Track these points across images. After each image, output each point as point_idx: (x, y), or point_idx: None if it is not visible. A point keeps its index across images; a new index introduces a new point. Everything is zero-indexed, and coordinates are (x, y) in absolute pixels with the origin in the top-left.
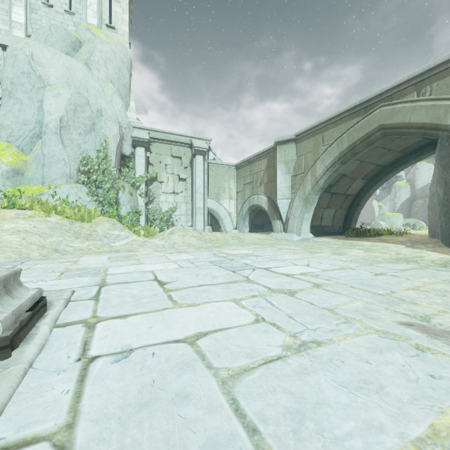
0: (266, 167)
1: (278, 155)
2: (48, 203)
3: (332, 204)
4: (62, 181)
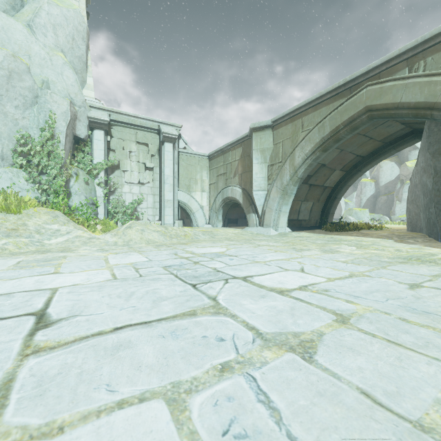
0: (241, 157)
1: (254, 142)
2: None
3: (309, 197)
4: None
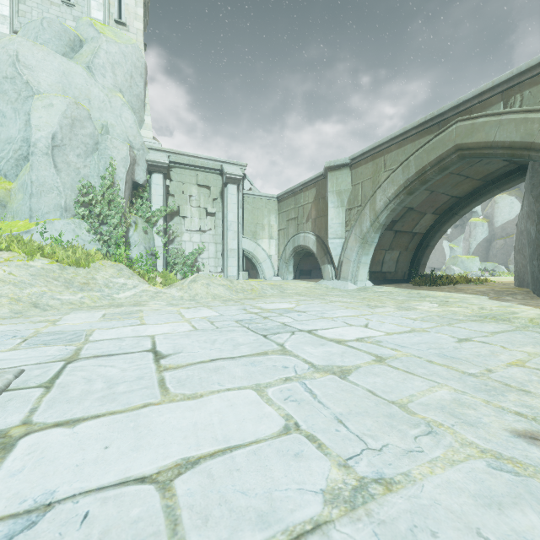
0: (315, 199)
1: (329, 183)
2: (32, 243)
3: (395, 245)
4: (56, 214)
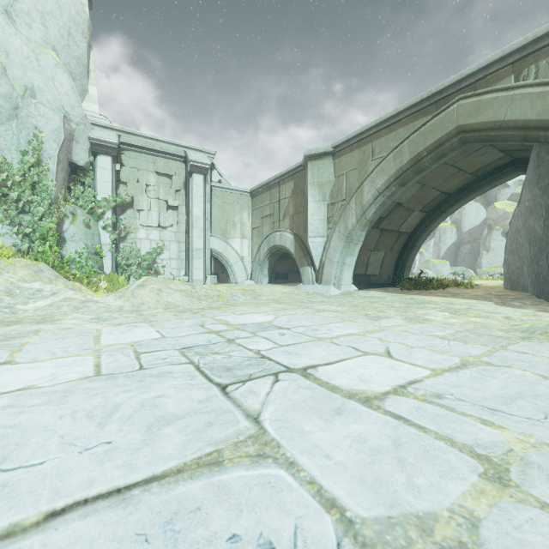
0: (292, 193)
1: (309, 174)
2: None
3: (381, 245)
4: None
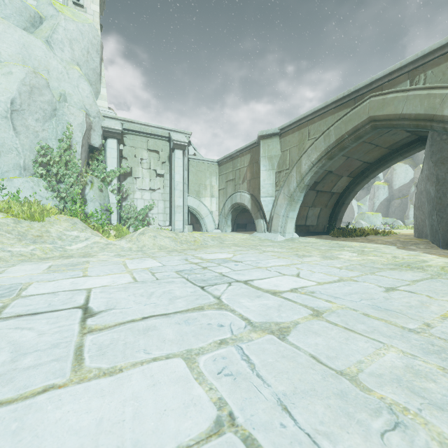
0: (249, 163)
1: (262, 149)
2: None
3: (317, 203)
4: (15, 173)
